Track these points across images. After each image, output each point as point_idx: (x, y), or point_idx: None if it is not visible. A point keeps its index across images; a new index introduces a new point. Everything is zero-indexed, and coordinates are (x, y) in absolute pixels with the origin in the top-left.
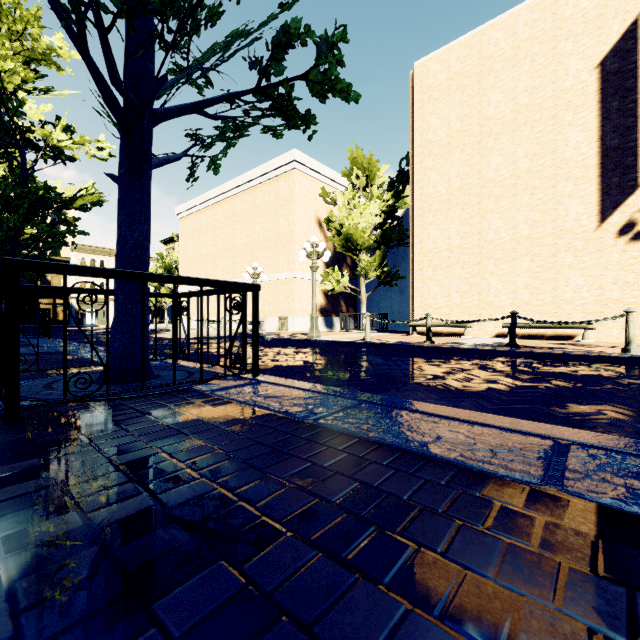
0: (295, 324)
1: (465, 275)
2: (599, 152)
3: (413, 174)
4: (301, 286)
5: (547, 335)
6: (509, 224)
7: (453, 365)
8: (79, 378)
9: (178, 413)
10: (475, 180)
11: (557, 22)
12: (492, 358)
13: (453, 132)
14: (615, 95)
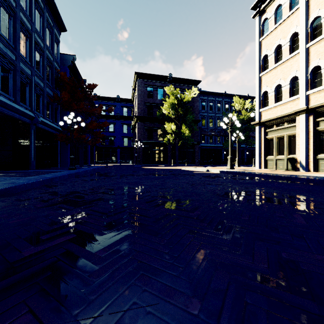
0: None
1: None
2: None
3: None
4: None
5: None
6: None
7: None
8: None
9: None
10: None
11: None
12: None
13: None
14: None
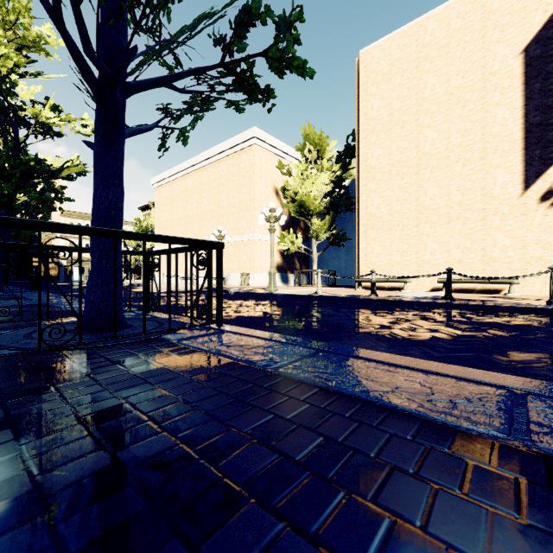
0: (255, 280)
1: (404, 236)
2: (523, 128)
3: (358, 148)
4: (260, 246)
5: (477, 289)
6: (443, 192)
7: (397, 316)
8: (53, 328)
9: (146, 362)
10: (413, 153)
11: (486, 14)
12: (431, 309)
13: (394, 111)
14: (537, 77)
